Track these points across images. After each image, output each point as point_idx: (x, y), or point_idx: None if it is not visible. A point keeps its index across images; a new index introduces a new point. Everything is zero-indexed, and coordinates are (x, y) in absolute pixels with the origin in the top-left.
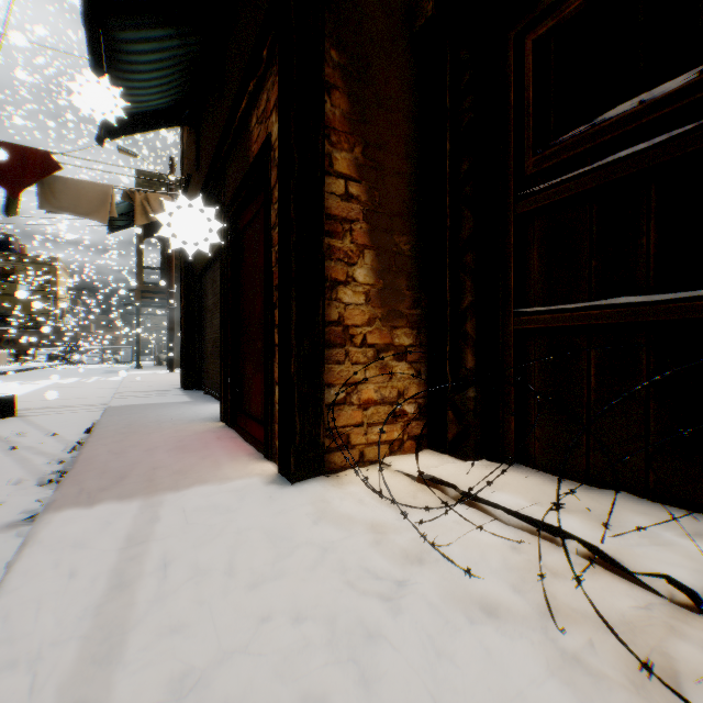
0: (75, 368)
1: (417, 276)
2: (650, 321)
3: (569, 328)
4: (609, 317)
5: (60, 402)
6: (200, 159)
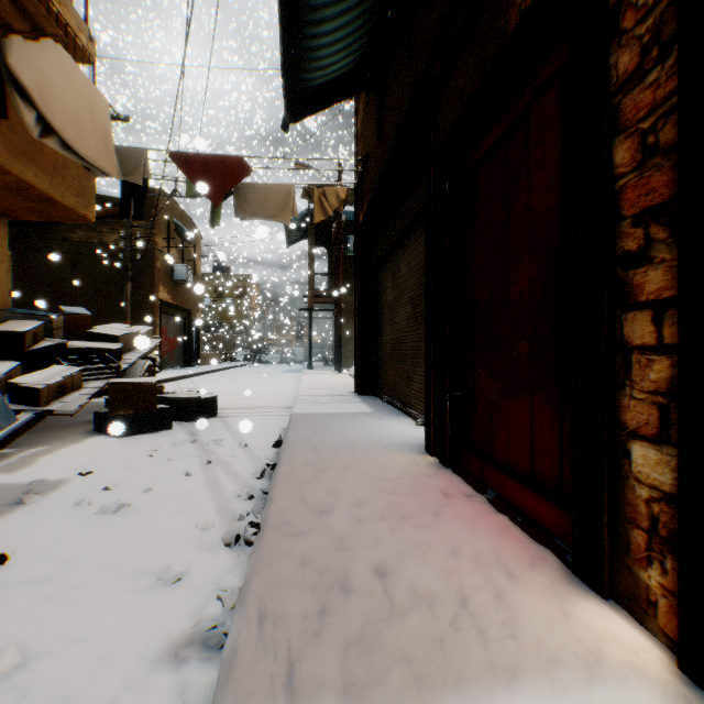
0: (262, 367)
1: None
2: None
3: None
4: None
5: (251, 402)
6: (383, 126)
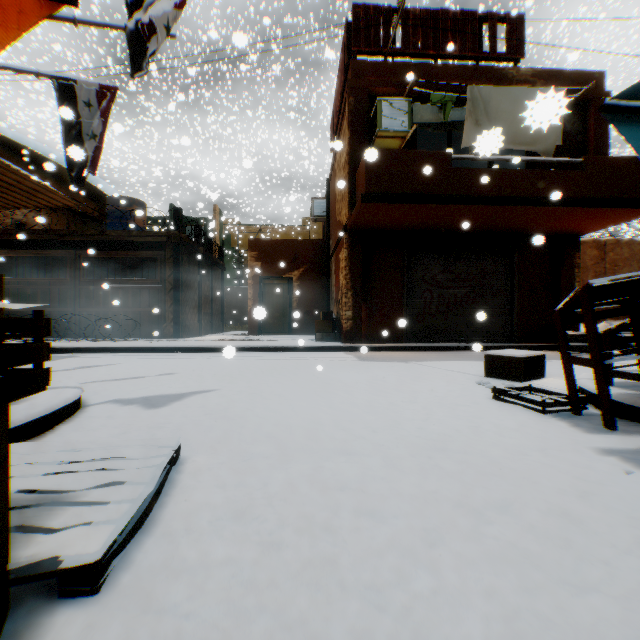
0: None
1: None
2: (13, 311)
3: None
4: (7, 310)
5: None
6: None
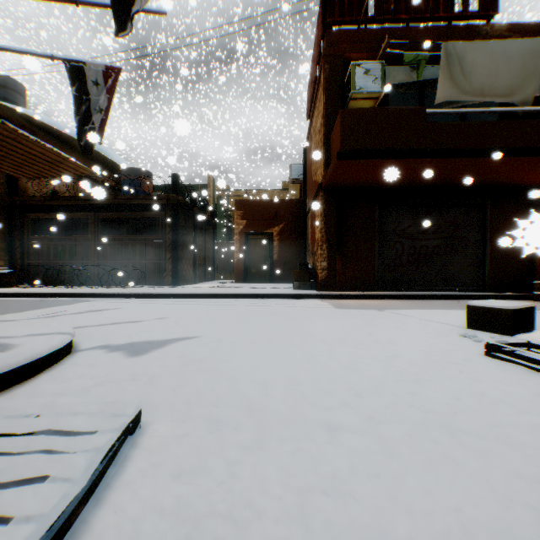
0: None
1: (8, 251)
2: (47, 262)
3: (38, 263)
4: (42, 262)
5: None
6: None
